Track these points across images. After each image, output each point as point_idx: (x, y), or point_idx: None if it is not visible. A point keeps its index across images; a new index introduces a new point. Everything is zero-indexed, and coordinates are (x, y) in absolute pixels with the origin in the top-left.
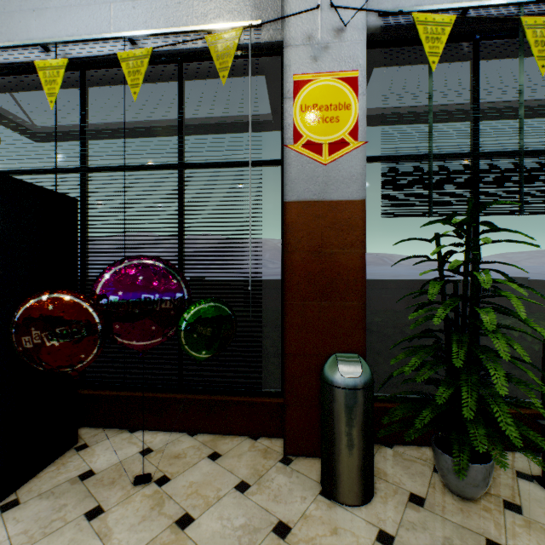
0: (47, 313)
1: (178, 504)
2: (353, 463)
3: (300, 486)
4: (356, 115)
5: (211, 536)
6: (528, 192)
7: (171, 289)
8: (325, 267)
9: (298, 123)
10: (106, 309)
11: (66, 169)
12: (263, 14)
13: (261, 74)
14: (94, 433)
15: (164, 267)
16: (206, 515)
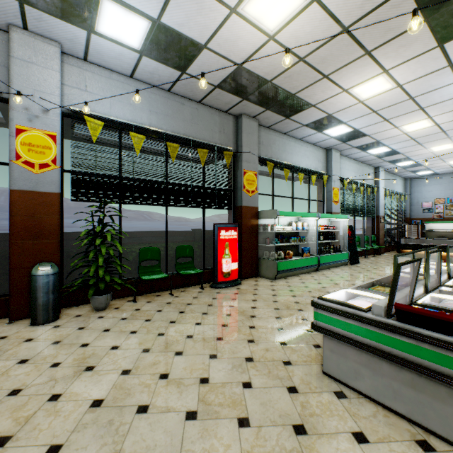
0: None
1: None
2: (46, 306)
3: (17, 327)
4: (55, 153)
5: None
6: (136, 196)
7: None
8: (37, 224)
9: (19, 150)
10: None
11: None
12: None
13: None
14: None
15: None
16: None
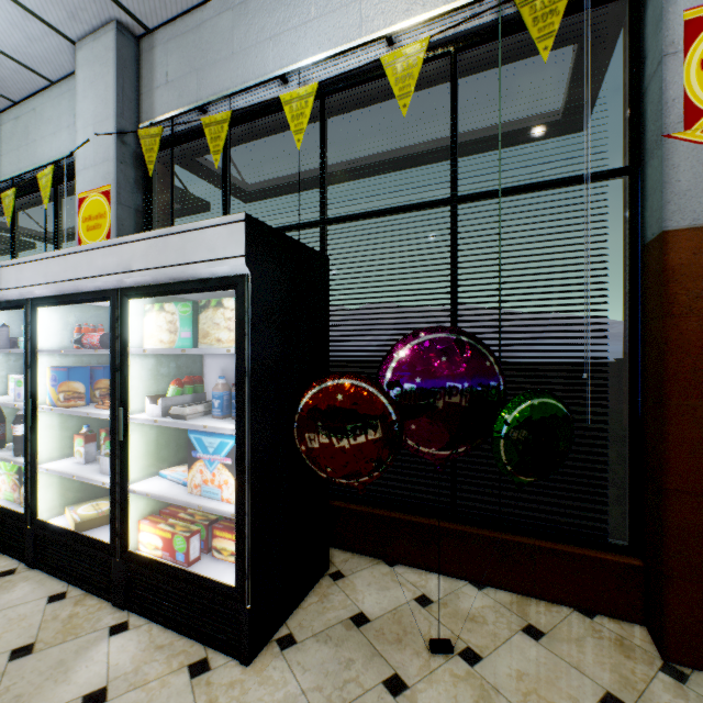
0: (335, 405)
1: None
2: None
3: None
4: None
5: None
6: None
7: (483, 375)
8: None
9: (694, 91)
10: (399, 402)
11: (304, 224)
12: None
13: (574, 42)
14: (342, 557)
15: (471, 343)
16: None
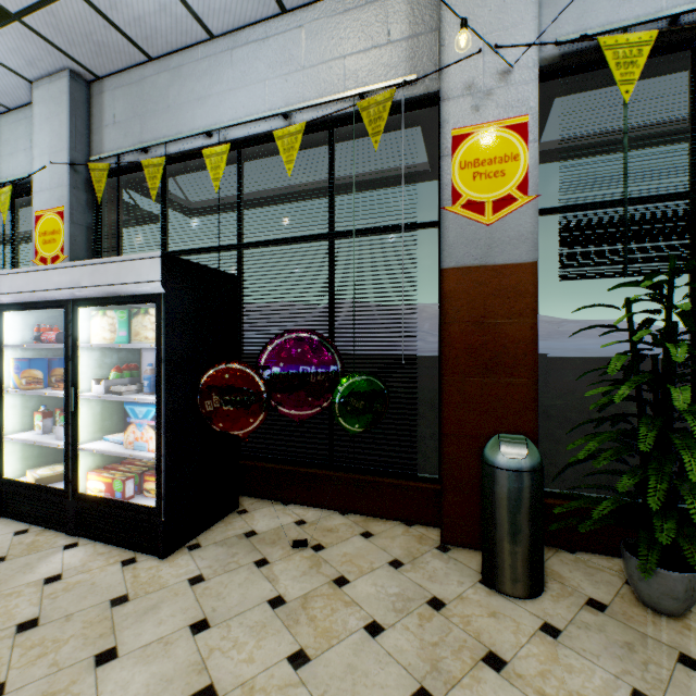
0: (224, 381)
1: (334, 568)
2: (517, 551)
3: (457, 572)
4: (525, 166)
5: (366, 597)
6: None
7: (326, 361)
8: (488, 340)
9: (457, 181)
10: (270, 379)
11: (225, 247)
12: (418, 64)
13: (416, 125)
14: (251, 501)
15: (319, 340)
16: (361, 580)
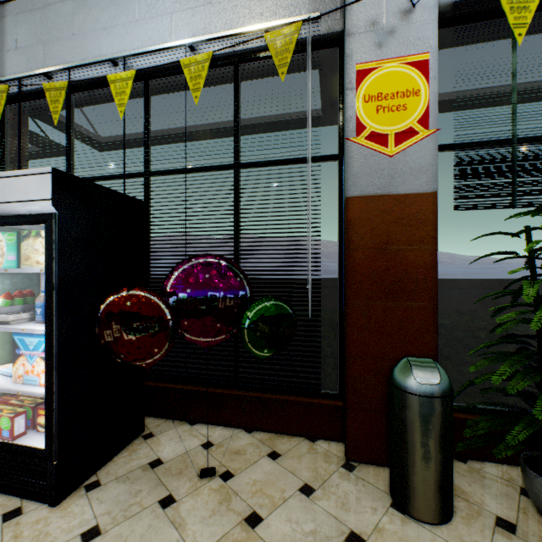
0: (125, 309)
1: (244, 501)
2: (431, 478)
3: (367, 496)
4: (426, 101)
5: (282, 539)
6: None
7: (235, 287)
8: (391, 265)
9: (361, 114)
10: (176, 306)
11: (132, 174)
12: (321, 5)
13: (315, 68)
14: (157, 422)
15: (228, 266)
16: (274, 516)
